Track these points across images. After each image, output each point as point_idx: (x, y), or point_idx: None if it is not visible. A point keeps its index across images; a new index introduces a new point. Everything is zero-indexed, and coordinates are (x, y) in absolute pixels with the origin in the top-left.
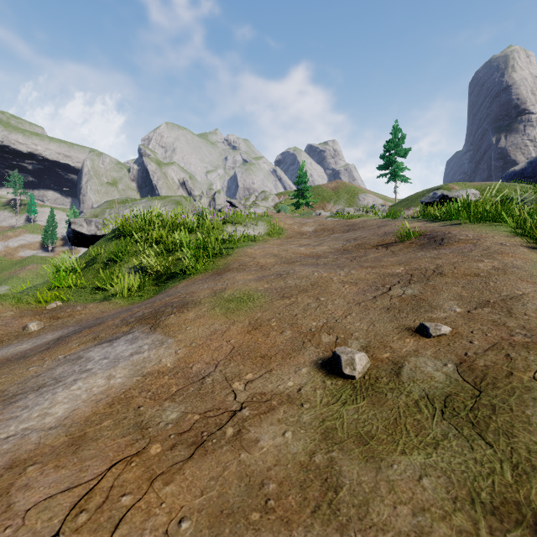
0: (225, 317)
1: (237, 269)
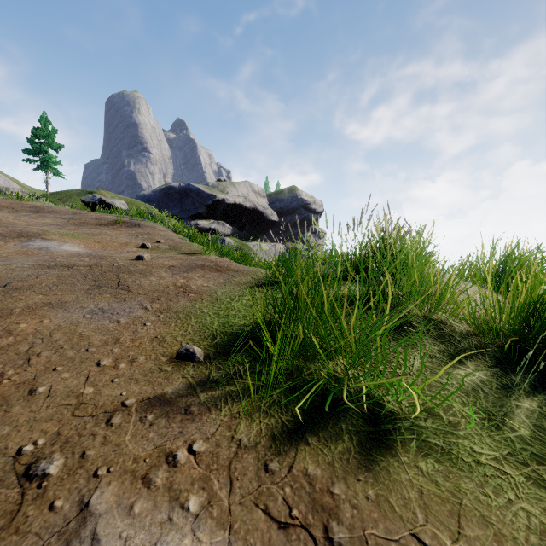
0: (77, 239)
1: (4, 224)
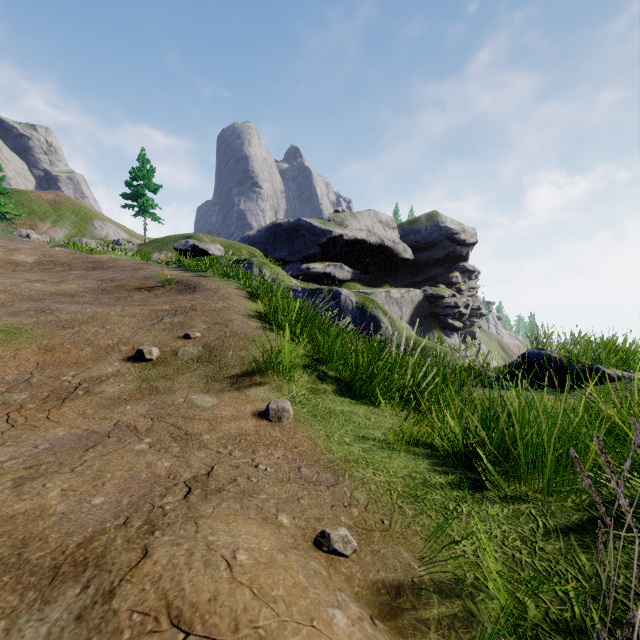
0: (2, 346)
1: None
